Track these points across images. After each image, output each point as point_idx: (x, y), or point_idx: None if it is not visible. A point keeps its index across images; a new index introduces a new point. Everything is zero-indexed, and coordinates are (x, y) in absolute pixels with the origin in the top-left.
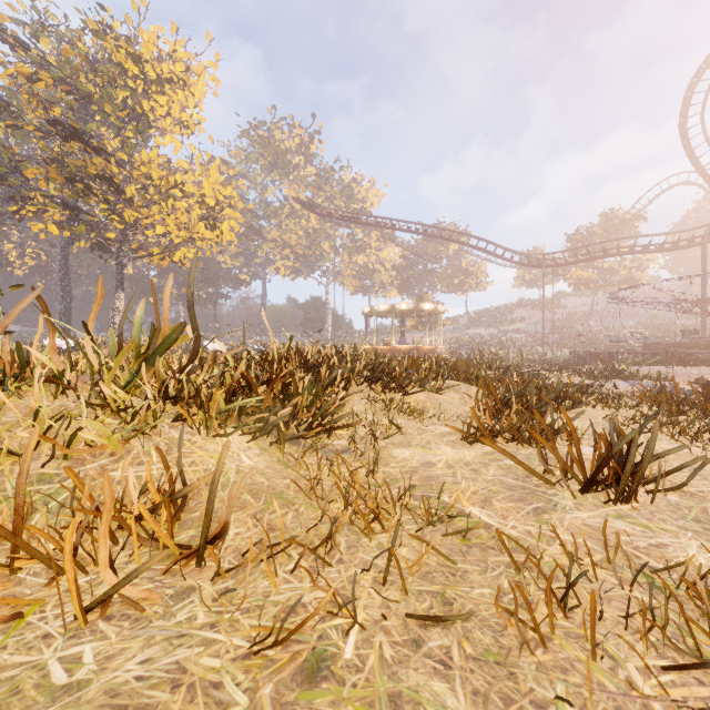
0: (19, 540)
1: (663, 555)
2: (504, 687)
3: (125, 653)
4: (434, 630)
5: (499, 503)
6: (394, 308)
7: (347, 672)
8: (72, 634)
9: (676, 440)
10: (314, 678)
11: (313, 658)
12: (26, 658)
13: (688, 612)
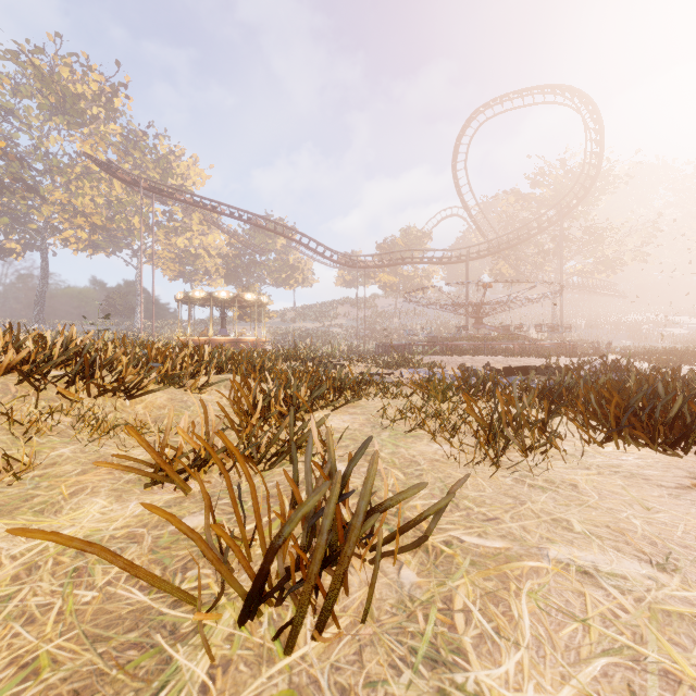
0: None
1: None
2: None
3: None
4: None
5: None
6: (212, 296)
7: None
8: None
9: (435, 439)
10: None
11: None
12: None
13: None
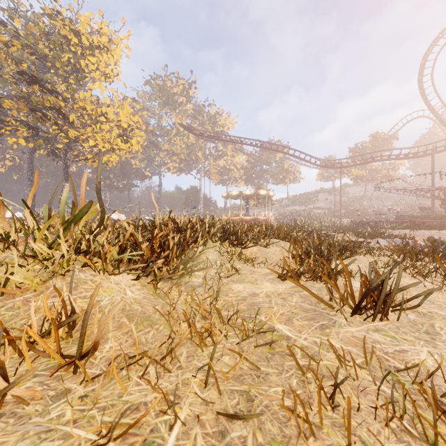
0: None
1: (404, 358)
2: None
3: None
4: (237, 423)
5: (298, 321)
6: (242, 193)
7: None
8: None
9: (414, 278)
10: None
11: None
12: None
13: (420, 402)
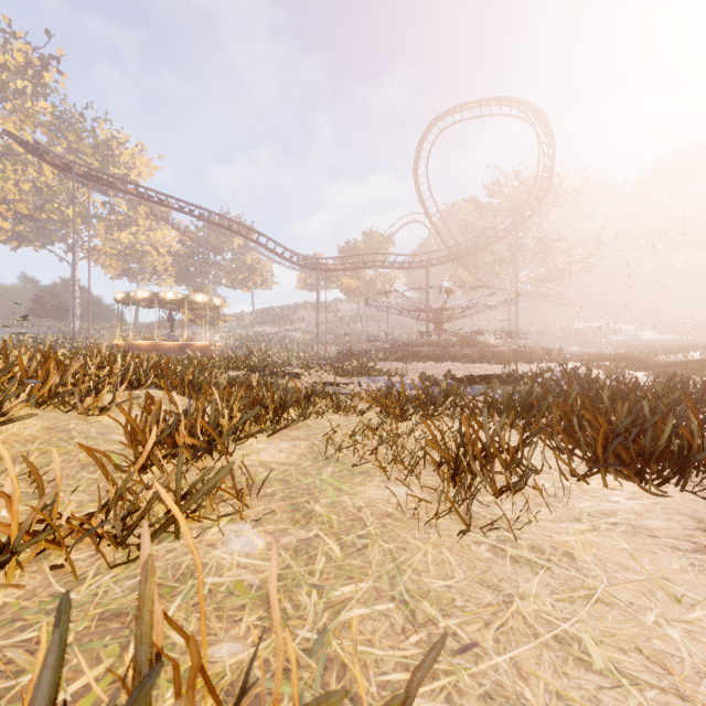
0: None
1: None
2: None
3: None
4: None
5: None
6: (158, 297)
7: None
8: None
9: (388, 478)
10: None
11: None
12: None
13: None
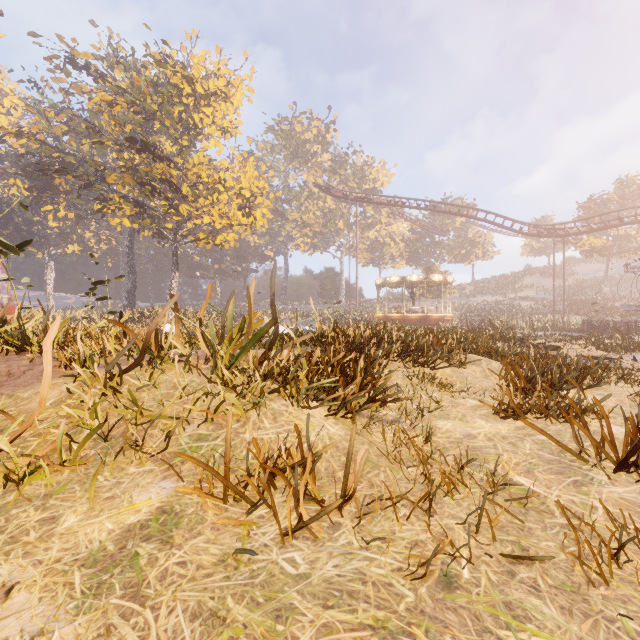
0: (229, 483)
1: None
2: (581, 607)
3: (320, 560)
4: (520, 567)
5: (541, 474)
6: (405, 280)
7: (470, 586)
8: (280, 545)
9: None
10: (450, 587)
11: (443, 575)
12: (263, 557)
13: None
